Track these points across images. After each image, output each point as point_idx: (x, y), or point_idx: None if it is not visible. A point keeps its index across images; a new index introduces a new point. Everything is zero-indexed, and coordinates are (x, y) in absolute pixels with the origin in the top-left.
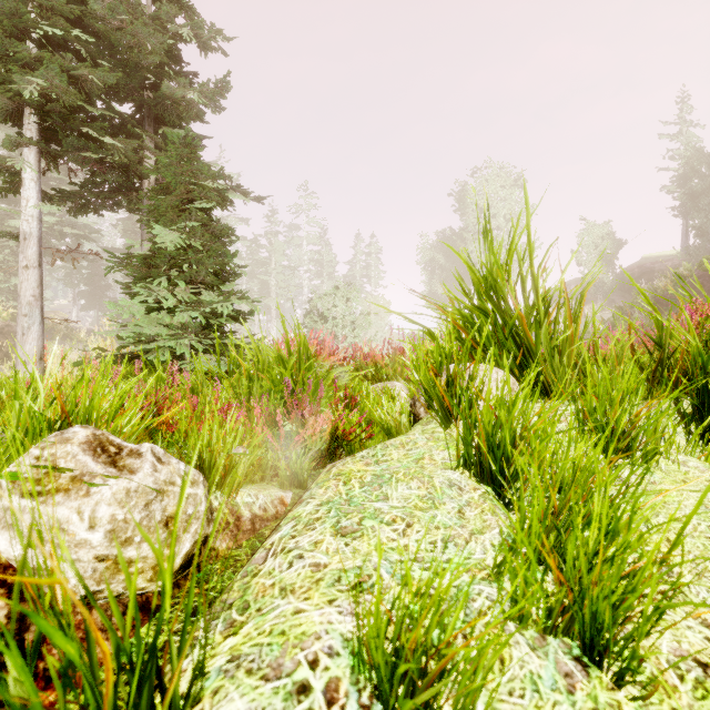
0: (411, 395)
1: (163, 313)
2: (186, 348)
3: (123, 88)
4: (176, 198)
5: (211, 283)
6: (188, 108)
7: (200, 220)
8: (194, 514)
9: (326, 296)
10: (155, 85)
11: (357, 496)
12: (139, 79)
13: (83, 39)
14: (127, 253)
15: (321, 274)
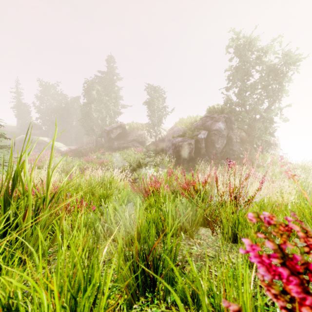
0: None
1: None
2: None
3: None
4: None
5: None
6: None
7: None
8: None
9: None
10: None
11: None
12: None
13: None
14: None
15: None
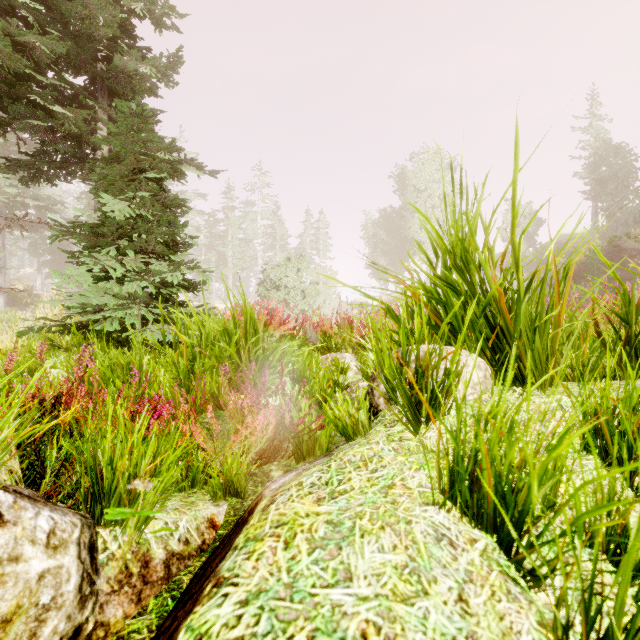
0: (361, 369)
1: (112, 282)
2: (136, 318)
3: (75, 59)
4: (126, 167)
5: (161, 253)
6: (141, 81)
7: (150, 190)
8: (53, 601)
9: (278, 267)
10: (108, 58)
11: (305, 574)
12: (91, 50)
13: (31, 6)
14: (74, 222)
15: (274, 246)
